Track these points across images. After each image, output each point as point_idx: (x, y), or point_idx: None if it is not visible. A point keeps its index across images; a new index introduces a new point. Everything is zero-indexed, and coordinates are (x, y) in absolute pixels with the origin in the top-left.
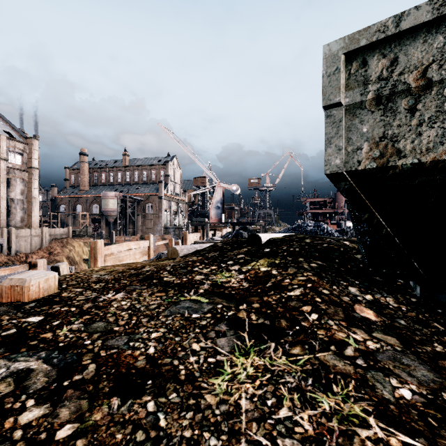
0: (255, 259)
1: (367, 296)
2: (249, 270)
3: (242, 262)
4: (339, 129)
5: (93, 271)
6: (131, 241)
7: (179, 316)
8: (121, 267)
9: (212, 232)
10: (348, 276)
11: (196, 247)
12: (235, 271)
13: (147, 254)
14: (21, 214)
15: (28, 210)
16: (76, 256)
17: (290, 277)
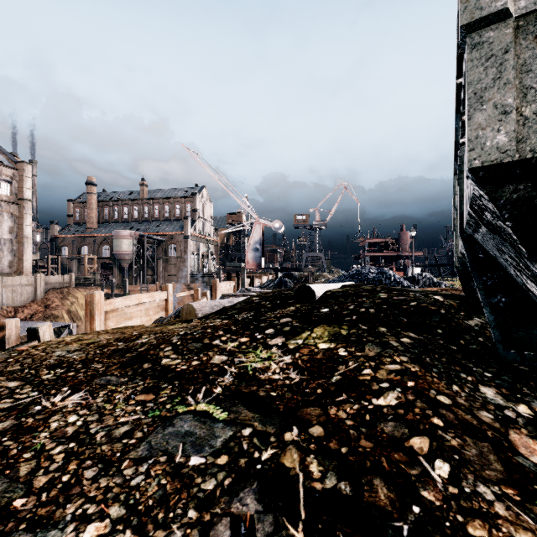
0: (308, 326)
1: (520, 407)
2: (300, 348)
3: (289, 331)
4: (502, 68)
5: (61, 344)
6: (149, 291)
7: (163, 460)
8: (108, 336)
9: (250, 280)
10: (469, 361)
11: (223, 302)
12: (277, 348)
13: (164, 308)
14: (10, 257)
15: (18, 252)
16: (79, 309)
17: (371, 365)
